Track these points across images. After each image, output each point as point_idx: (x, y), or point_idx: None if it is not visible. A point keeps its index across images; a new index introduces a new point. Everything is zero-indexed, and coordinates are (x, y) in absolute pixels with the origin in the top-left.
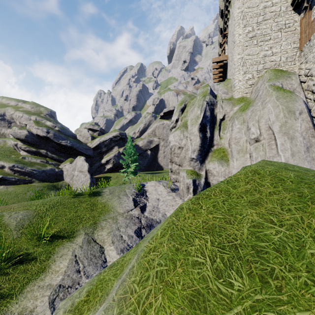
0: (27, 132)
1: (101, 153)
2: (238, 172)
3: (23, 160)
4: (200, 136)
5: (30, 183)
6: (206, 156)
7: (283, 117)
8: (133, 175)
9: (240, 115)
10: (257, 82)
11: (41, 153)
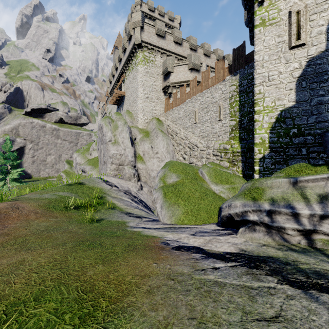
0: None
1: None
2: (174, 162)
3: None
4: (132, 149)
5: None
6: (135, 160)
7: (166, 145)
8: (17, 182)
9: (147, 140)
10: (149, 122)
11: None
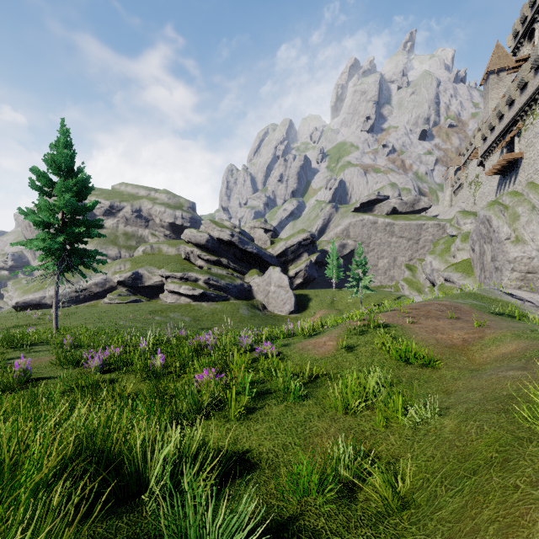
0: (208, 236)
1: (285, 262)
2: None
3: (211, 271)
4: None
5: (227, 301)
6: None
7: None
8: (369, 290)
9: None
10: None
11: (221, 263)
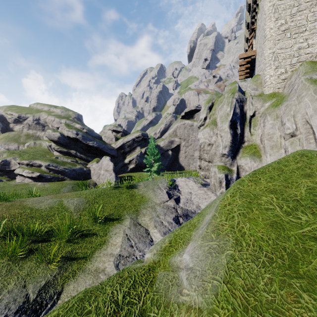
0: (60, 134)
1: (124, 153)
2: (286, 156)
3: (57, 159)
4: (230, 133)
5: (62, 181)
6: (237, 152)
7: None
8: (156, 174)
9: (273, 111)
10: (290, 76)
11: (71, 154)
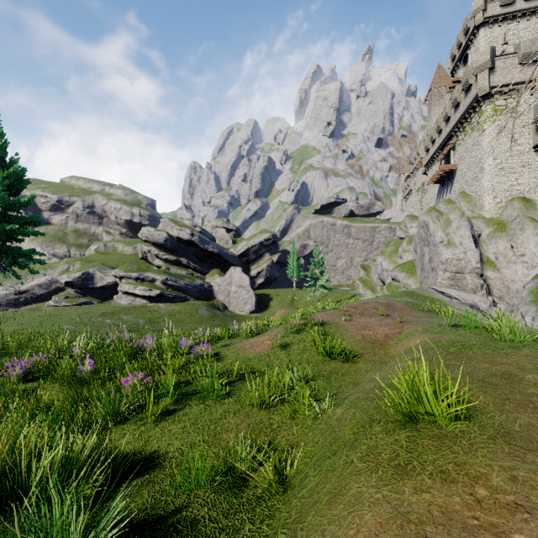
0: (167, 235)
1: (247, 262)
2: None
3: (169, 271)
4: (477, 252)
5: (186, 301)
6: (481, 266)
7: None
8: (325, 289)
9: (502, 236)
10: (505, 206)
11: (181, 263)
